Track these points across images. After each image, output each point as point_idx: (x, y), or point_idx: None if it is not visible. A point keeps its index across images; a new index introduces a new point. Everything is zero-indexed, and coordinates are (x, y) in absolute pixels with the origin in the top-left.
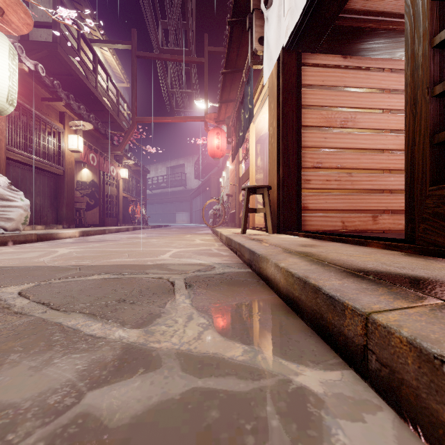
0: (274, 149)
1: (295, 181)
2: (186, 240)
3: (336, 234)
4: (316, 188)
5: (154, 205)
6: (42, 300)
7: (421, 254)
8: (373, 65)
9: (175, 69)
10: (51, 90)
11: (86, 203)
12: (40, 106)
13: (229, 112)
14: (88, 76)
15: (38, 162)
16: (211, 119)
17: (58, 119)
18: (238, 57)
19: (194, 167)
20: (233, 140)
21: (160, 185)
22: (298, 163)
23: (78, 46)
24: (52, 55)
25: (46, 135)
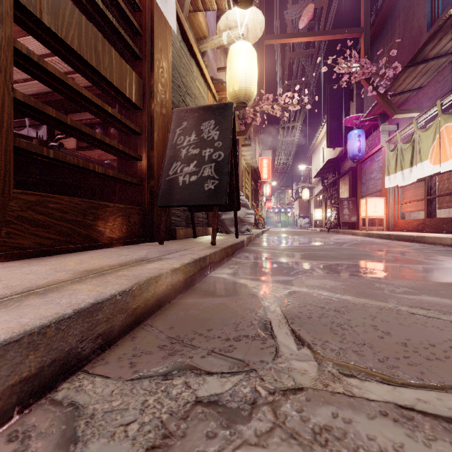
0: None
1: None
2: None
3: None
4: None
5: None
6: (447, 322)
7: (16, 260)
8: None
9: None
10: None
11: None
12: None
13: None
14: None
15: None
16: None
17: None
18: None
19: None
20: None
21: None
22: None
23: None
24: None
25: None
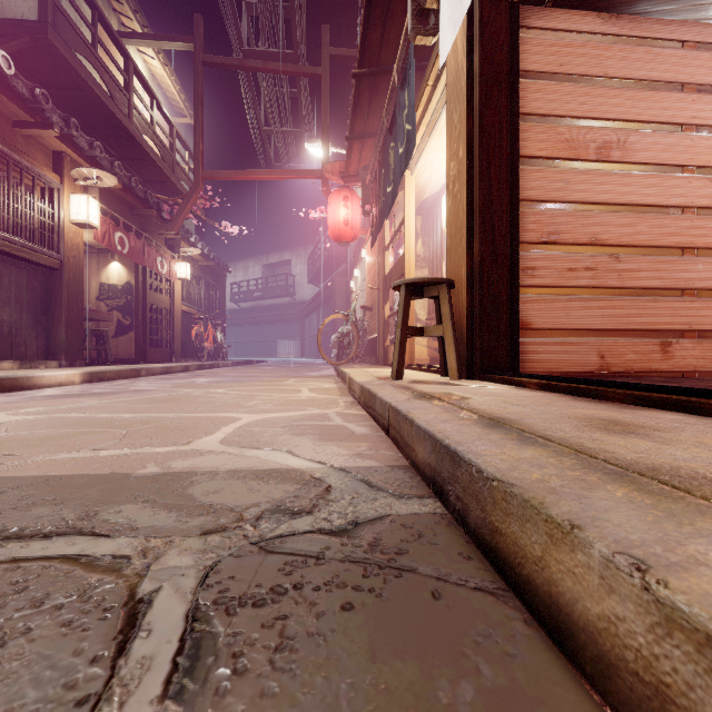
0: (460, 205)
1: (505, 269)
2: (282, 392)
3: (644, 386)
4: (547, 284)
5: (242, 327)
6: None
7: None
8: (663, 33)
9: (272, 90)
10: (31, 108)
11: (117, 322)
12: (11, 136)
13: (367, 158)
14: (114, 95)
15: (4, 241)
16: (333, 174)
17: (51, 165)
18: (384, 41)
19: (307, 264)
20: (374, 207)
21: (251, 294)
22: (511, 233)
23: (93, 37)
24: (40, 48)
25: (21, 191)
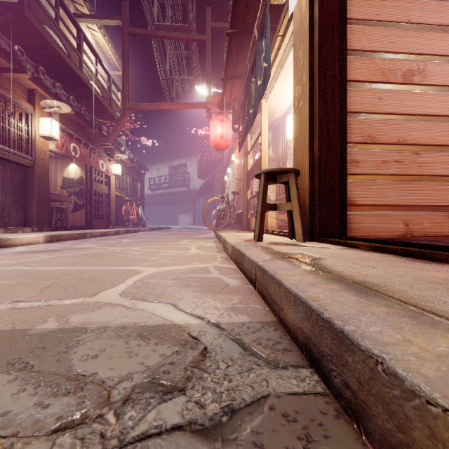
0: (304, 116)
1: (337, 161)
2: (178, 249)
3: None
4: (367, 173)
5: (156, 206)
6: None
7: None
8: None
9: (174, 51)
10: (12, 59)
11: (74, 202)
12: None
13: (235, 93)
14: (70, 54)
15: None
16: (213, 105)
17: (27, 98)
18: (248, 9)
19: (197, 166)
20: (241, 125)
21: (162, 185)
22: (341, 135)
23: (56, 15)
24: (20, 21)
25: (6, 114)
